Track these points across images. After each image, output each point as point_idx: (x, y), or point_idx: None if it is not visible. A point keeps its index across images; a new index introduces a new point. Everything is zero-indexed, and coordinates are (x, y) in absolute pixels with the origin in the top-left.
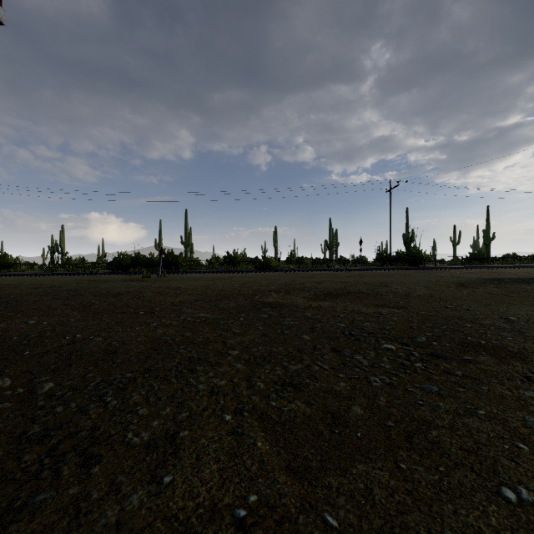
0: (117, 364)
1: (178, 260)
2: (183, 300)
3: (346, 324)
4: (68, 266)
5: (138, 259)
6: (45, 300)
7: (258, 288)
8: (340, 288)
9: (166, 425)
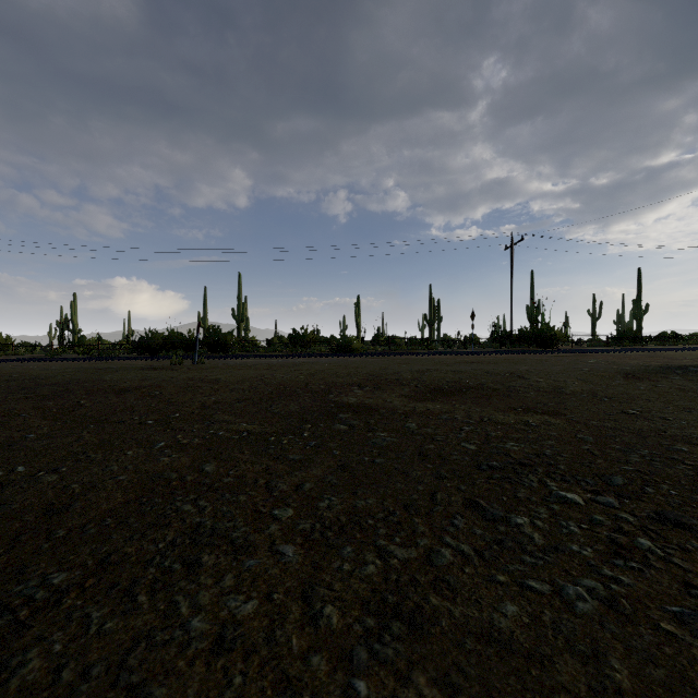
0: (53, 541)
1: (227, 340)
2: (221, 400)
3: (478, 446)
4: (77, 348)
5: (173, 338)
6: (8, 401)
7: (333, 380)
8: (453, 380)
9: None
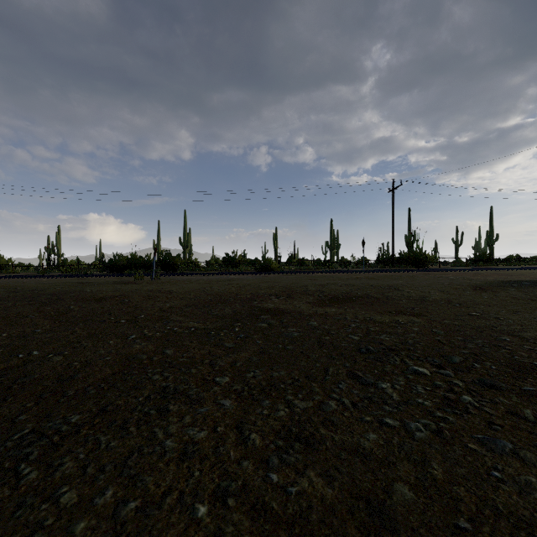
0: (66, 398)
1: (176, 262)
2: (174, 306)
3: (360, 337)
4: (61, 268)
5: (135, 260)
6: (17, 306)
7: (257, 291)
8: (346, 291)
9: (98, 530)
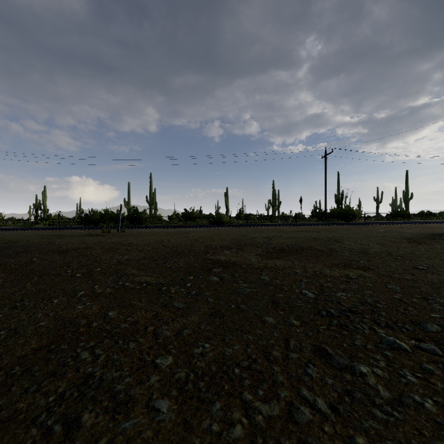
0: None
1: (142, 216)
2: (131, 258)
3: (315, 295)
4: (44, 221)
5: (107, 215)
6: None
7: (210, 244)
8: (291, 244)
9: None
